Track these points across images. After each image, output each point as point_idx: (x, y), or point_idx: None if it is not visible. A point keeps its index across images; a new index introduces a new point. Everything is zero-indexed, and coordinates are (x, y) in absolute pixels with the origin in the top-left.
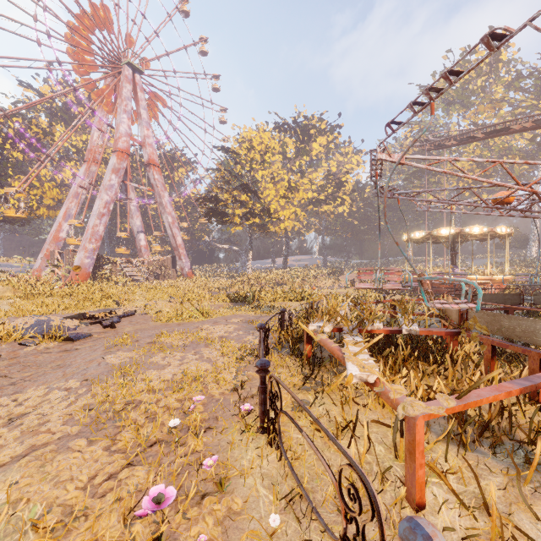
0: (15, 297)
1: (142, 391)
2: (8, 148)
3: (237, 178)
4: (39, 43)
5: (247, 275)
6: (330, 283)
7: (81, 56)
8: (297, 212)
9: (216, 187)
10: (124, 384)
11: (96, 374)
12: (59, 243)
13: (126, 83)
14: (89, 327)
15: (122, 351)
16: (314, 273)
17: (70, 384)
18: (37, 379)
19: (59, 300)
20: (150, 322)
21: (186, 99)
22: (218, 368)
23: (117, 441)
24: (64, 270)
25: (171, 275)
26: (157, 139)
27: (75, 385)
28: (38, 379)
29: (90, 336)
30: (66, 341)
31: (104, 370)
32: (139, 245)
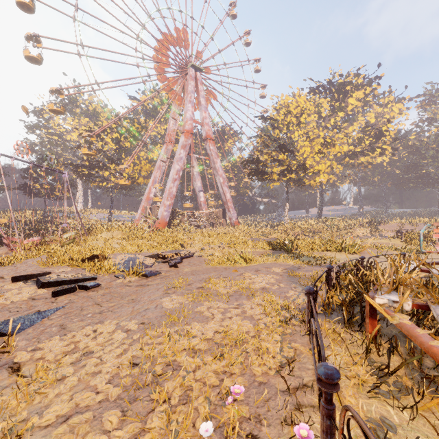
0: (122, 239)
1: (184, 349)
2: (123, 140)
3: (275, 141)
4: (138, 66)
5: (284, 224)
6: (369, 233)
7: (162, 68)
8: (333, 165)
9: (257, 150)
10: (168, 339)
11: (152, 318)
12: (149, 201)
13: (190, 80)
14: (160, 265)
15: (177, 294)
16: (351, 222)
17: (131, 325)
18: (116, 310)
19: (146, 242)
20: (203, 264)
21: (233, 83)
22: (260, 331)
23: (145, 428)
24: (152, 219)
25: (222, 223)
26: (212, 119)
27: (134, 327)
28: (117, 310)
29: (159, 274)
30: (143, 276)
31: (158, 314)
32: (200, 201)
